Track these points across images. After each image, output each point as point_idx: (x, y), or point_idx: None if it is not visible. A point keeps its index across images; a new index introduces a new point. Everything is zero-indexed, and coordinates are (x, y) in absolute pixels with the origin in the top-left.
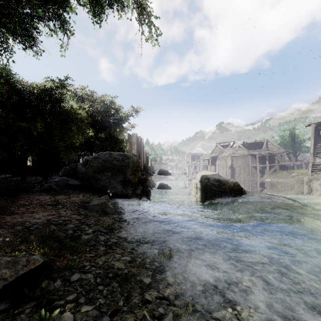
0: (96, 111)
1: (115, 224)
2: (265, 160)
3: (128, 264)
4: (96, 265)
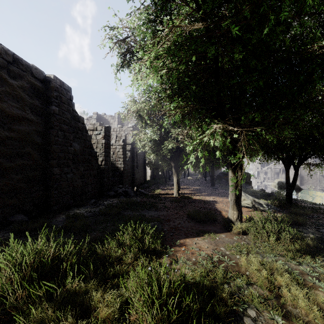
0: None
1: None
2: None
3: None
4: None
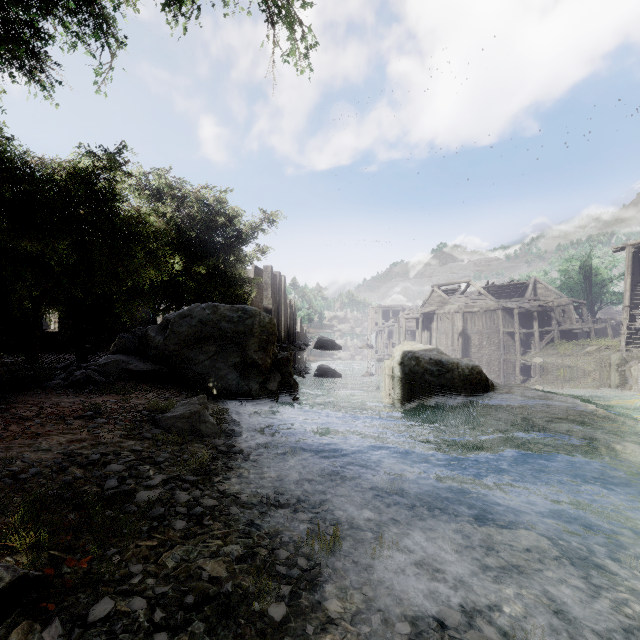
0: (188, 219)
1: (216, 461)
2: (532, 320)
3: (237, 564)
4: (158, 570)
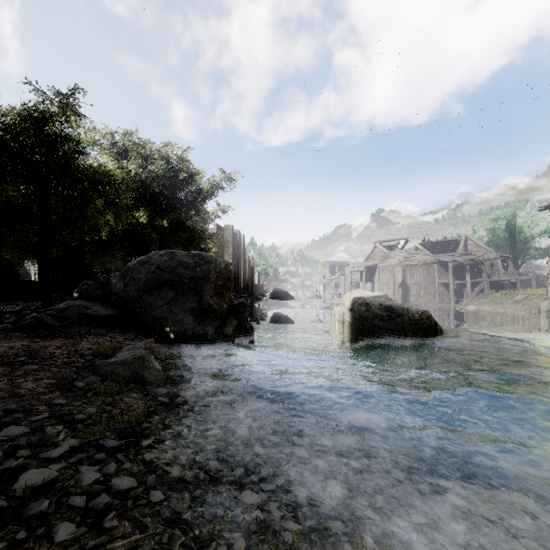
0: (152, 176)
1: (153, 415)
2: (464, 273)
3: None
4: None
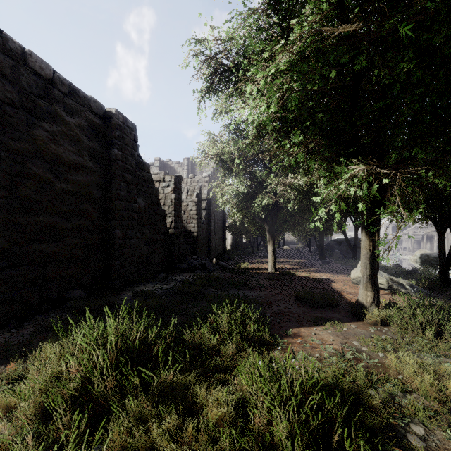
0: None
1: None
2: None
3: None
4: None
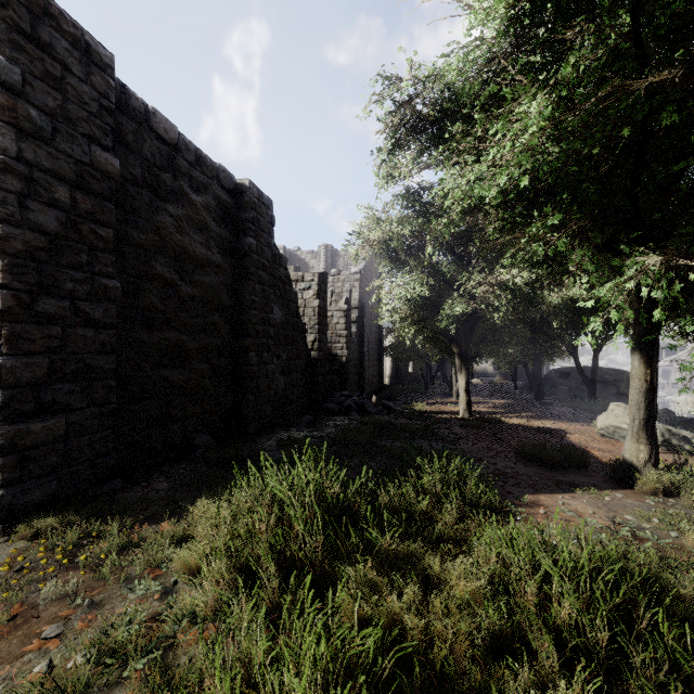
0: None
1: None
2: None
3: None
4: None
